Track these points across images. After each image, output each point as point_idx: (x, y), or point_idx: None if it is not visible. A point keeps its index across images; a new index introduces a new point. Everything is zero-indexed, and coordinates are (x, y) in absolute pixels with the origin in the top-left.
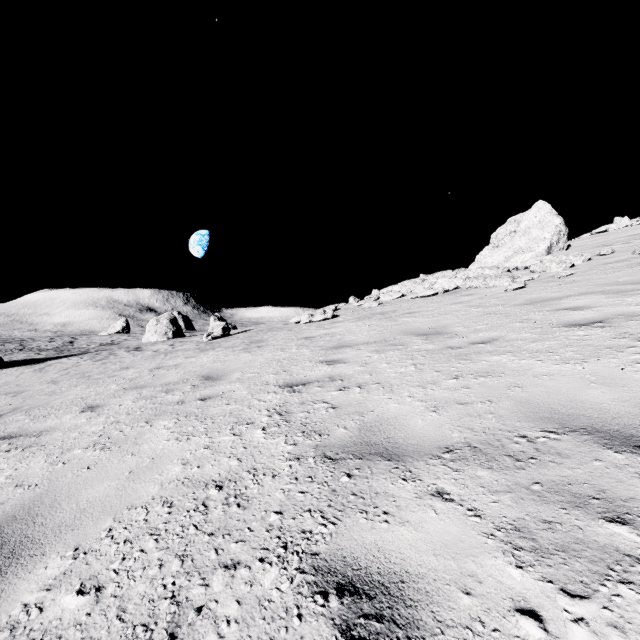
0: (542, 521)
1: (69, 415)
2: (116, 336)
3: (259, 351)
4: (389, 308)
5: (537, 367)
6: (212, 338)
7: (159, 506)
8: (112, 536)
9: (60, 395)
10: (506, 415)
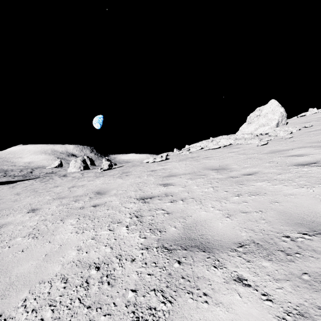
0: (318, 307)
1: (20, 214)
2: (54, 169)
3: (127, 178)
4: (195, 155)
5: (285, 190)
6: (103, 170)
7: (59, 282)
8: (25, 305)
9: (19, 202)
10: (273, 221)
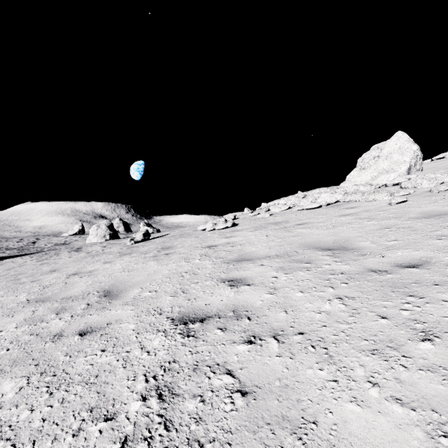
0: None
1: None
2: (70, 237)
3: (166, 260)
4: (280, 218)
5: None
6: (134, 242)
7: None
8: None
9: None
10: None
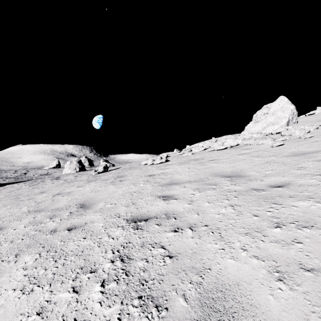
0: None
1: None
2: (50, 170)
3: (120, 184)
4: (199, 156)
5: None
6: (97, 173)
7: None
8: None
9: None
10: None
